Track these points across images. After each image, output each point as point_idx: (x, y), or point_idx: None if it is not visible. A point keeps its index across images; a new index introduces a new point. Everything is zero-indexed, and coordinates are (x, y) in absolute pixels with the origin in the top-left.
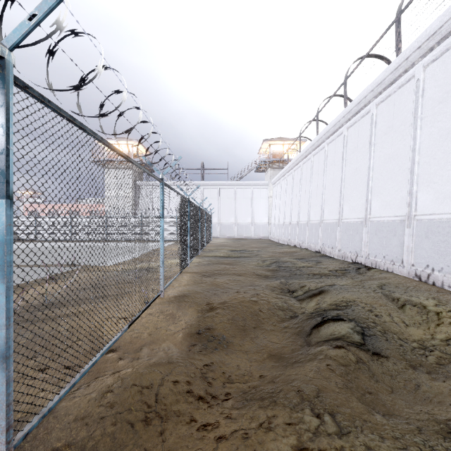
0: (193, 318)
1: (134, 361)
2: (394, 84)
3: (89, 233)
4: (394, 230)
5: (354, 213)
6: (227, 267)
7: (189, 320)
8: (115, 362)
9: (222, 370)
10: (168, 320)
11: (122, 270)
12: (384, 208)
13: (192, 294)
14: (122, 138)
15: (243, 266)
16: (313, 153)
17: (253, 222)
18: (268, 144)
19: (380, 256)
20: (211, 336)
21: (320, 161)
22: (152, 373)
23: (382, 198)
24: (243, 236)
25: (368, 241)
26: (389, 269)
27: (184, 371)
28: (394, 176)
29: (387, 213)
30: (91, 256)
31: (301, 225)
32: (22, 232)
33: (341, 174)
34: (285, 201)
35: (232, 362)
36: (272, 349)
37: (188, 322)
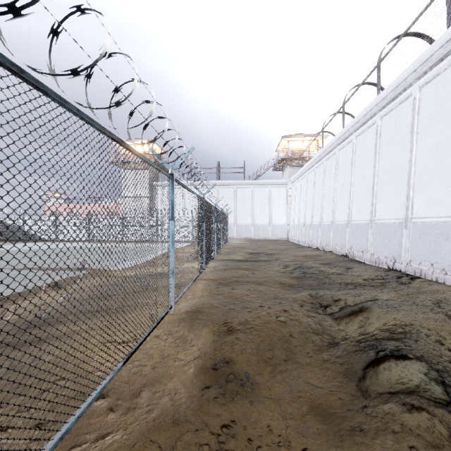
0: (208, 343)
1: (129, 414)
2: (445, 60)
3: (105, 234)
4: (445, 233)
5: (391, 213)
6: (245, 273)
7: (203, 345)
8: (104, 415)
9: (247, 435)
10: (178, 345)
11: (132, 276)
12: (431, 208)
13: (207, 310)
14: (138, 139)
15: (263, 271)
16: (339, 148)
17: (271, 222)
18: (286, 141)
19: (426, 264)
20: (230, 374)
21: (347, 156)
22: (147, 450)
23: (428, 195)
24: (260, 237)
25: (409, 245)
26: (439, 279)
27: (194, 440)
28: (446, 169)
29: (436, 212)
30: (104, 258)
31: (324, 226)
32: (43, 232)
33: (373, 169)
34: (305, 201)
35: (260, 419)
36: (312, 396)
37: (202, 348)
